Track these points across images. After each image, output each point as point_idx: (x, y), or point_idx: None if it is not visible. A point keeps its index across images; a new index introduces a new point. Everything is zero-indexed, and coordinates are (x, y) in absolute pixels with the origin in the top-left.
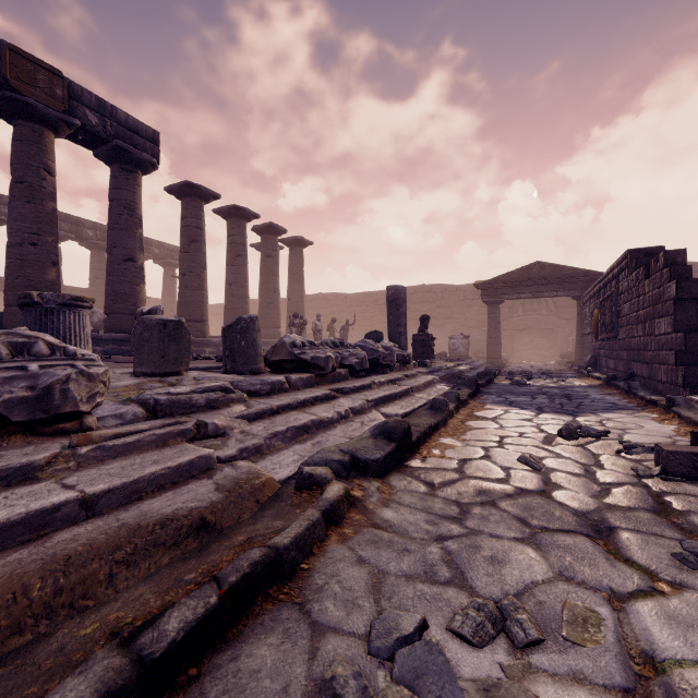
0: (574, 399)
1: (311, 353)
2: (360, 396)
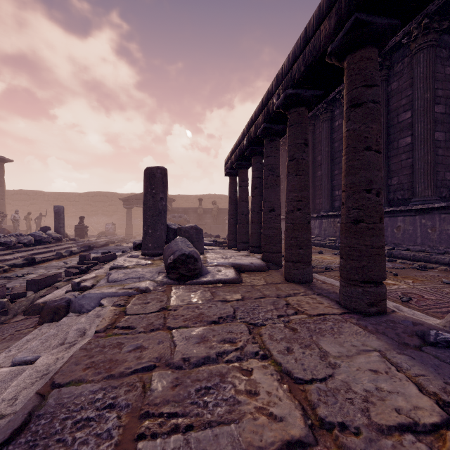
0: (121, 250)
1: (4, 240)
2: (26, 253)
